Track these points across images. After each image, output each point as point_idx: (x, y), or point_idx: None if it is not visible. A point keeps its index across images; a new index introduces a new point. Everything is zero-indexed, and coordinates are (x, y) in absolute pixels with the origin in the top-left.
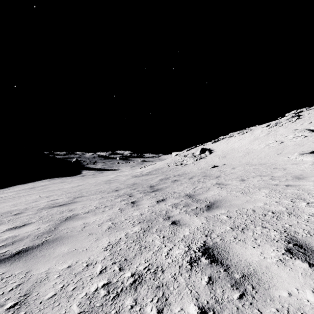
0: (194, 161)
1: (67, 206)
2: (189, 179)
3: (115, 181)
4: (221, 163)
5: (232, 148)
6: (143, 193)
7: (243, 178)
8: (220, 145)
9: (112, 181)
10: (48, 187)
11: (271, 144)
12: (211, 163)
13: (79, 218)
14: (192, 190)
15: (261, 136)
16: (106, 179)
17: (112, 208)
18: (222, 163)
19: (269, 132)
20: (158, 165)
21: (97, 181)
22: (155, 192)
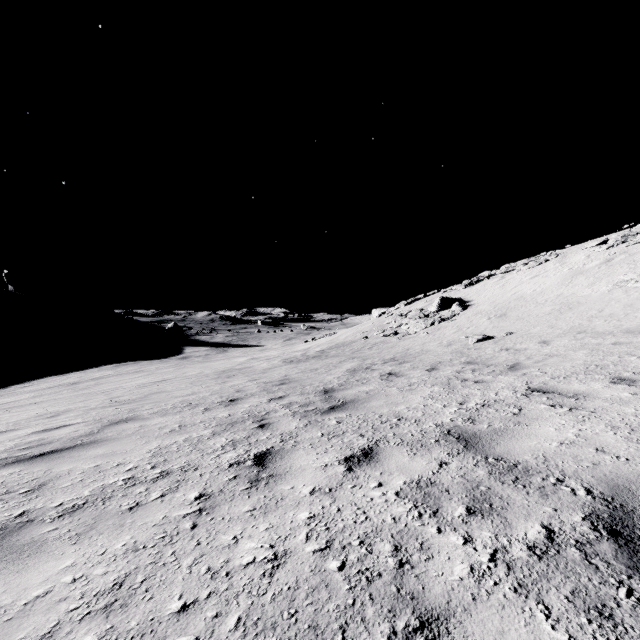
0: (425, 326)
1: (50, 463)
2: (428, 371)
3: (240, 373)
4: (497, 329)
5: (517, 296)
6: (300, 413)
7: (617, 372)
8: (484, 290)
9: (234, 372)
10: (102, 383)
11: (628, 283)
12: (472, 331)
13: (7, 555)
14: (457, 412)
15: (591, 267)
16: (225, 367)
17: (178, 487)
18: (500, 331)
19: (610, 256)
20: (342, 336)
21: (204, 371)
22: (337, 413)
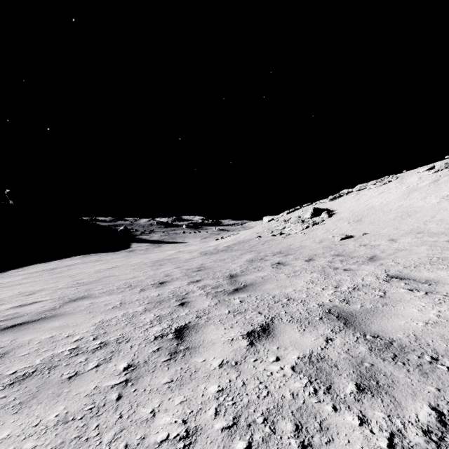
0: (302, 228)
1: (16, 334)
2: (307, 261)
3: (169, 262)
4: (355, 231)
5: (369, 206)
6: (212, 294)
7: None
8: (344, 203)
9: (165, 261)
10: (72, 269)
11: None
12: (337, 232)
13: None
14: (334, 294)
15: (423, 185)
16: (159, 258)
17: (111, 358)
18: (358, 232)
19: (437, 178)
20: (242, 236)
21: (144, 260)
22: (240, 294)
